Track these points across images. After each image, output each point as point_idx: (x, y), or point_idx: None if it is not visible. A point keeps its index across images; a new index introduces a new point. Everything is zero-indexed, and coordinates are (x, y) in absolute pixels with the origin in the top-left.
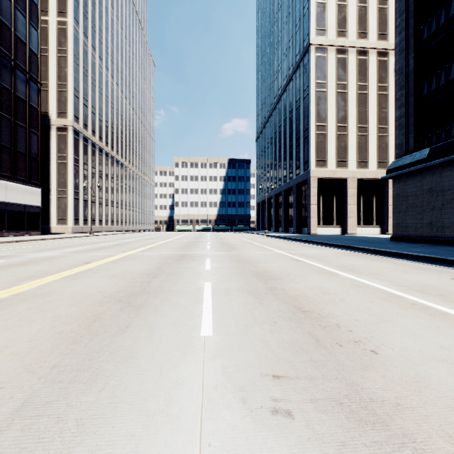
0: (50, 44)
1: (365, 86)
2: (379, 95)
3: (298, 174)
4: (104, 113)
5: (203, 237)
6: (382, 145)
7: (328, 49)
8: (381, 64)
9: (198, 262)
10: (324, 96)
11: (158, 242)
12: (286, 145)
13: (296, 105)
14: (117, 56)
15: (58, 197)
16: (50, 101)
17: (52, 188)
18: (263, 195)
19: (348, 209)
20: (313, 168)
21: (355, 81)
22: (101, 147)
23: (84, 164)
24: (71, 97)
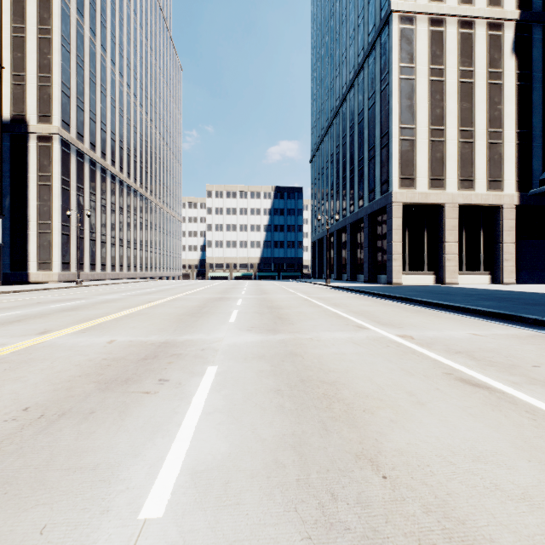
0: (27, 21)
1: (470, 72)
2: (490, 85)
3: (372, 200)
4: (109, 121)
5: (236, 290)
6: (494, 156)
7: (417, 18)
8: (492, 41)
9: (168, 399)
10: (412, 85)
11: (154, 302)
12: (353, 160)
13: (369, 103)
14: (128, 48)
15: (39, 232)
16: (27, 99)
17: (31, 220)
18: (320, 231)
19: (446, 248)
20: (396, 189)
21: (456, 65)
22: (105, 167)
23: (78, 188)
24: (57, 94)
